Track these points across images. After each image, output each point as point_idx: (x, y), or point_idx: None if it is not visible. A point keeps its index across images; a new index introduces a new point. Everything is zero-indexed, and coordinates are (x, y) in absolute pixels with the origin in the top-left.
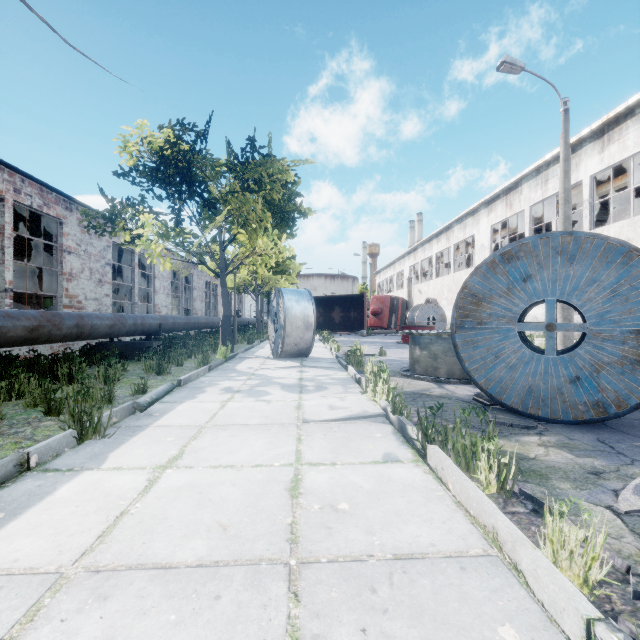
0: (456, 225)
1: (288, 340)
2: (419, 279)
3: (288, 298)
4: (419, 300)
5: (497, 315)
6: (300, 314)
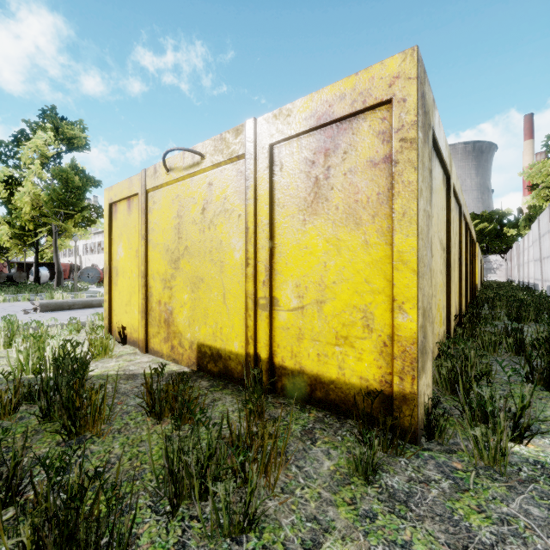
0: None
1: (42, 280)
2: (89, 253)
3: (41, 270)
4: (89, 264)
5: (85, 274)
6: (45, 273)
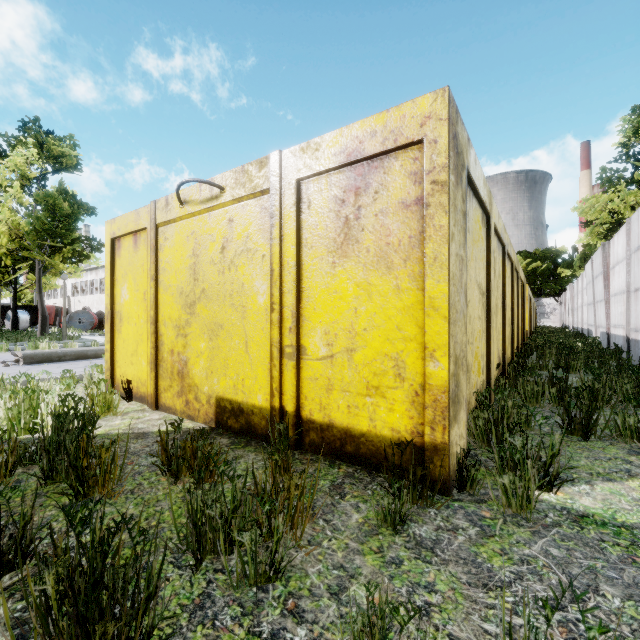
0: (101, 268)
1: (21, 326)
2: (79, 293)
3: (20, 314)
4: (79, 307)
5: (75, 319)
6: (25, 318)
